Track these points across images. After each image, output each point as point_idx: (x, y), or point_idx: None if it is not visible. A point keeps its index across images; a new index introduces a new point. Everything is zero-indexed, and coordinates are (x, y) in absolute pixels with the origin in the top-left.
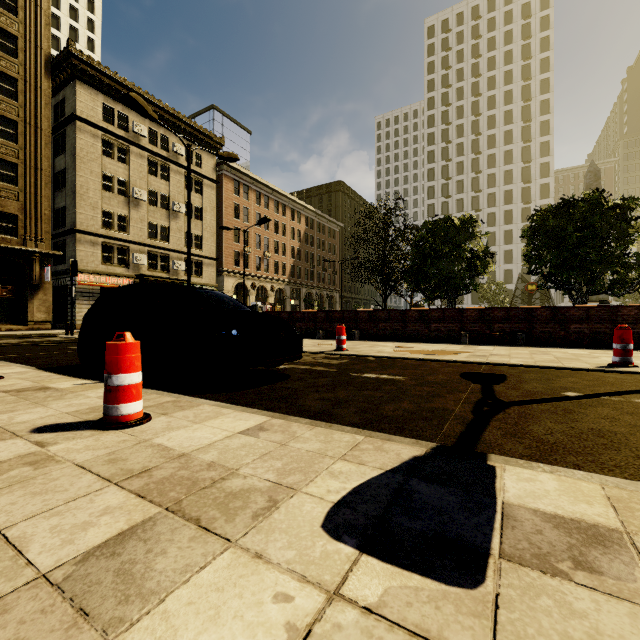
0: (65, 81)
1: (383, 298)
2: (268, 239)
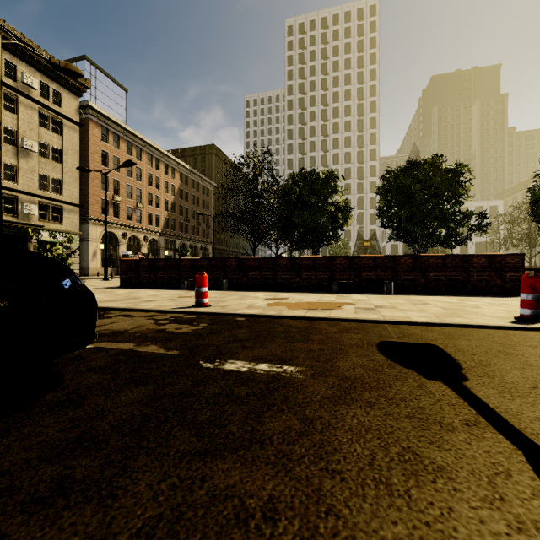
0: None
1: (252, 248)
2: (141, 190)
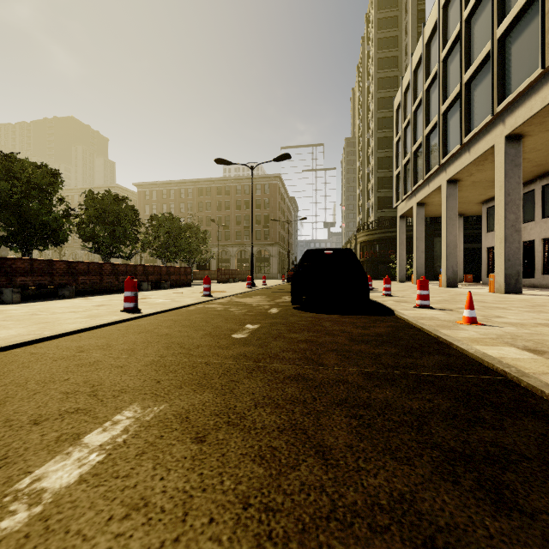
0: None
1: None
2: None
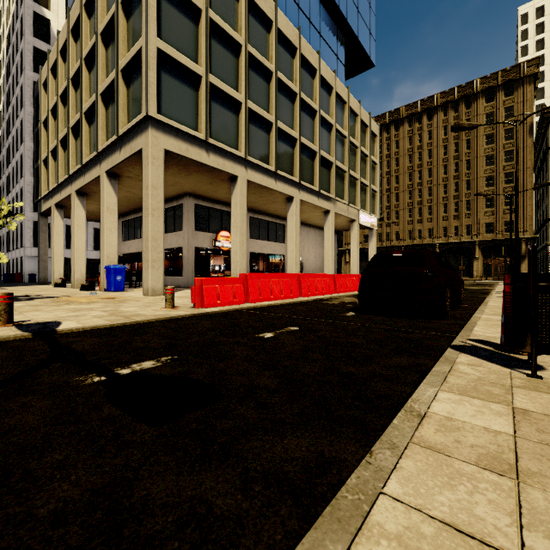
0: (545, 128)
1: None
2: None
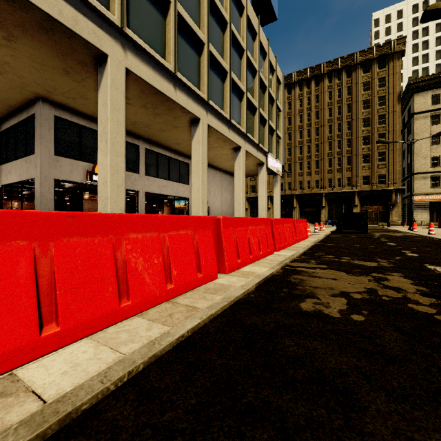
0: (409, 97)
1: None
2: None
